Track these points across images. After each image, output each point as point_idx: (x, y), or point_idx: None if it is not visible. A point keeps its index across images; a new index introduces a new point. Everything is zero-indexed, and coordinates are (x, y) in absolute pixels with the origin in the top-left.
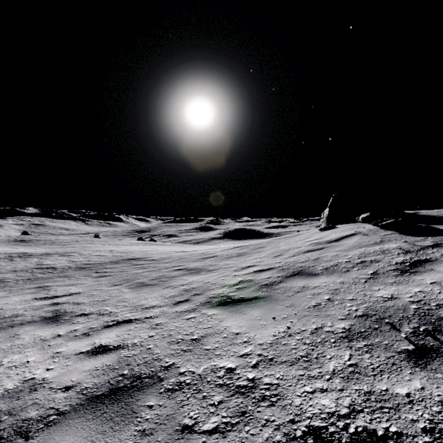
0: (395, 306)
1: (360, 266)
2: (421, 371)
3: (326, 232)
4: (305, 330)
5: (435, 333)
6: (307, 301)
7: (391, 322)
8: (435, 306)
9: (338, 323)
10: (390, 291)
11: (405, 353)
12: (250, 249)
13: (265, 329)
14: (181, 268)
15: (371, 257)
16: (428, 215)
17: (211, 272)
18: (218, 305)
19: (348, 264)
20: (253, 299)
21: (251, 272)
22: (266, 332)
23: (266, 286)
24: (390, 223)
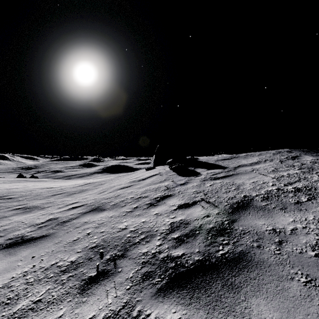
0: (119, 236)
1: (134, 201)
2: (78, 297)
3: (147, 171)
4: (43, 267)
5: (119, 258)
6: (74, 236)
7: (102, 252)
8: (139, 233)
9: (72, 256)
10: (129, 222)
11: (86, 280)
12: (93, 186)
13: (13, 271)
14: (20, 207)
15: (147, 193)
16: (201, 161)
17: (41, 210)
18: (4, 248)
19: (130, 200)
20: (39, 238)
21: (66, 209)
22: (10, 275)
23: (61, 224)
24: (175, 167)
